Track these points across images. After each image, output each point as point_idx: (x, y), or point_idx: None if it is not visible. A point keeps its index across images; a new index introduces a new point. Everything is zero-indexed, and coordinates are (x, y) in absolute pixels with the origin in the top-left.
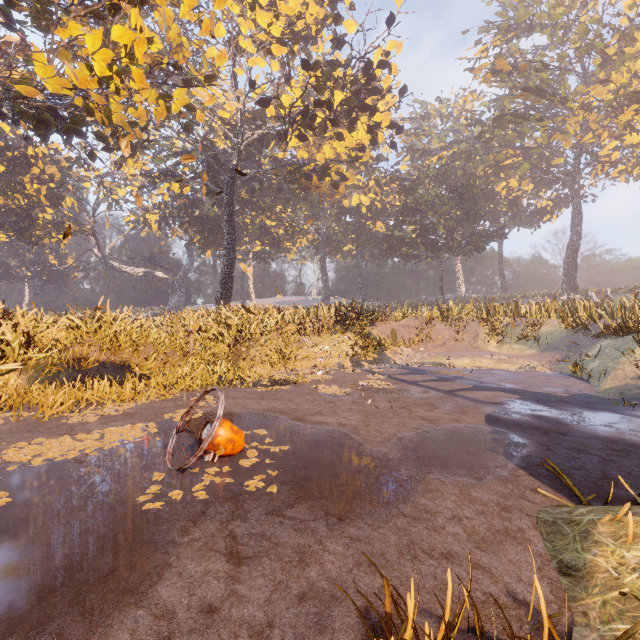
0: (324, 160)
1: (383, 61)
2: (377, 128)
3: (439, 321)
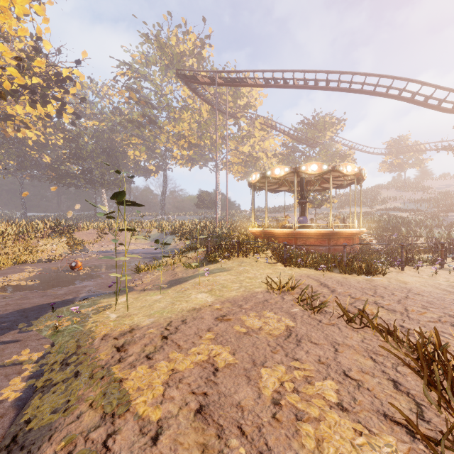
0: (15, 114)
1: (71, 77)
2: (62, 110)
3: (108, 230)
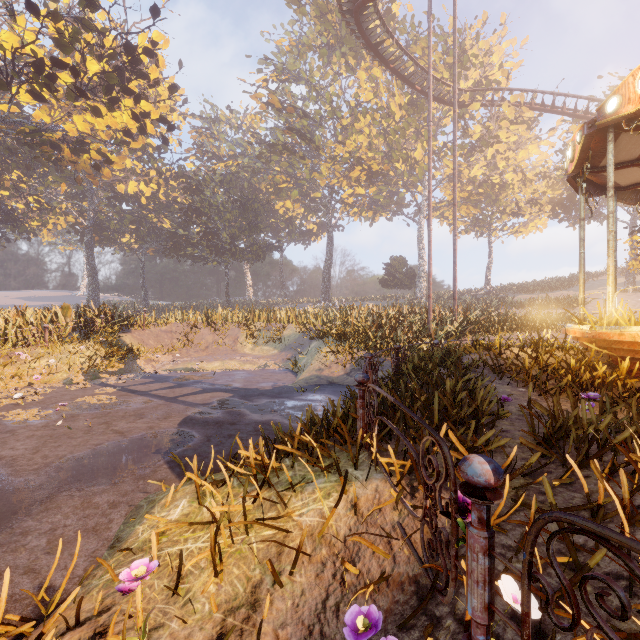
0: (76, 133)
1: (150, 49)
2: (146, 117)
3: (205, 326)
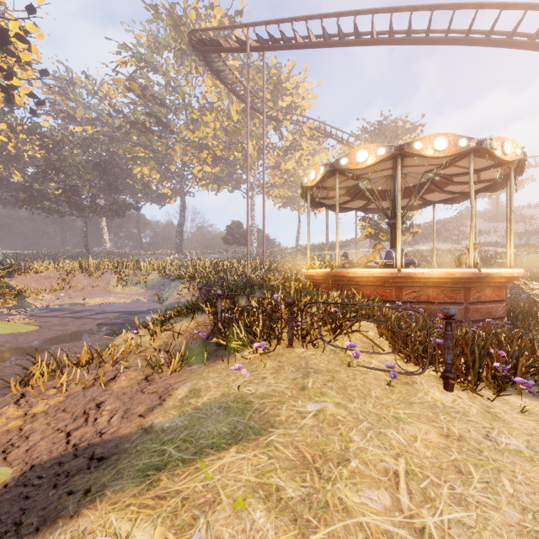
0: None
1: (22, 35)
2: (14, 89)
3: (79, 273)
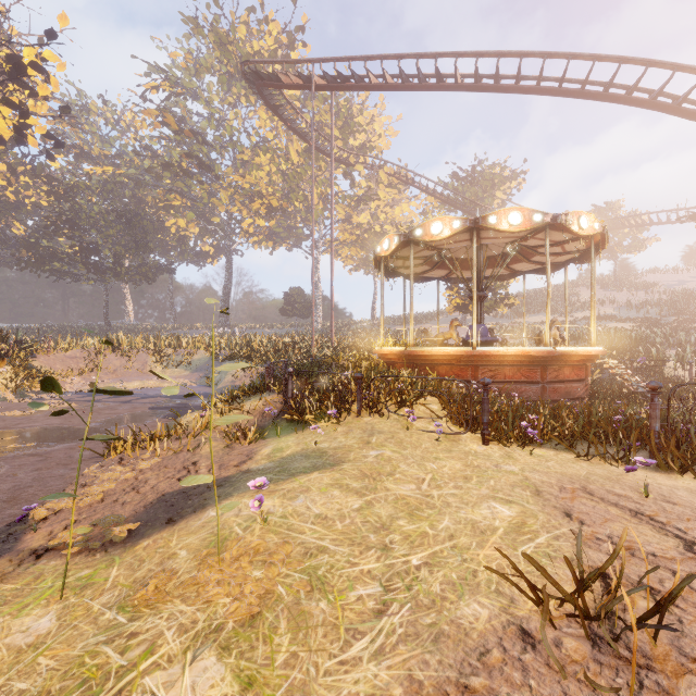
0: None
1: (39, 65)
2: (27, 128)
3: (110, 352)
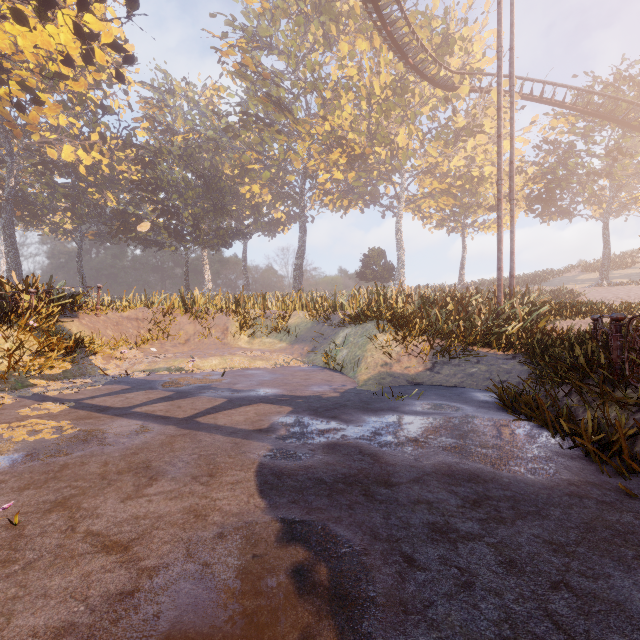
0: None
1: None
2: (93, 41)
3: (182, 313)
